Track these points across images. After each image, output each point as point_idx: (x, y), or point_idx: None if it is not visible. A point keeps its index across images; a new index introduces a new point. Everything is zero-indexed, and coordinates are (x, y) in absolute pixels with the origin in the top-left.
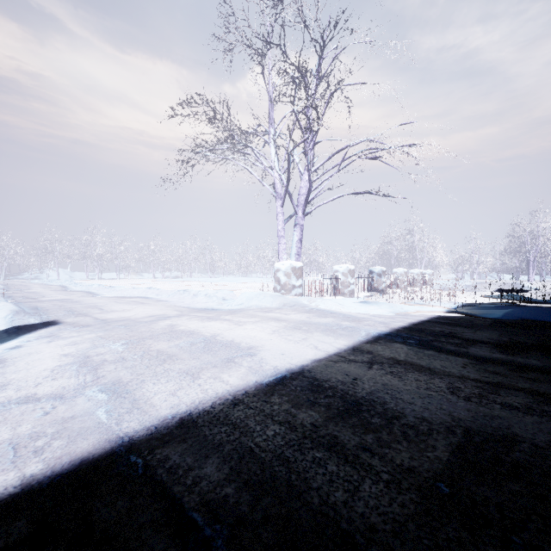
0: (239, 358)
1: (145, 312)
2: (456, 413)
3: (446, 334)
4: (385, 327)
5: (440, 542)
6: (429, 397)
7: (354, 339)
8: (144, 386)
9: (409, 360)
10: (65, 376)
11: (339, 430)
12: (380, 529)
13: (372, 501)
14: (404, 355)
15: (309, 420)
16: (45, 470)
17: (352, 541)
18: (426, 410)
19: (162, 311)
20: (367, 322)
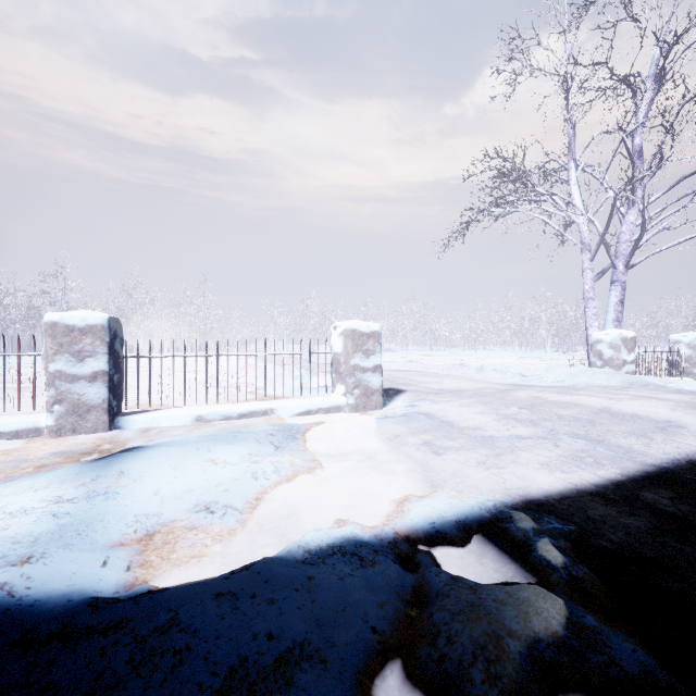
0: (671, 428)
1: (464, 385)
2: None
3: None
4: None
5: None
6: None
7: None
8: (608, 439)
9: None
10: (519, 426)
11: None
12: None
13: None
14: None
15: None
16: (625, 472)
17: None
18: None
19: (481, 384)
20: None
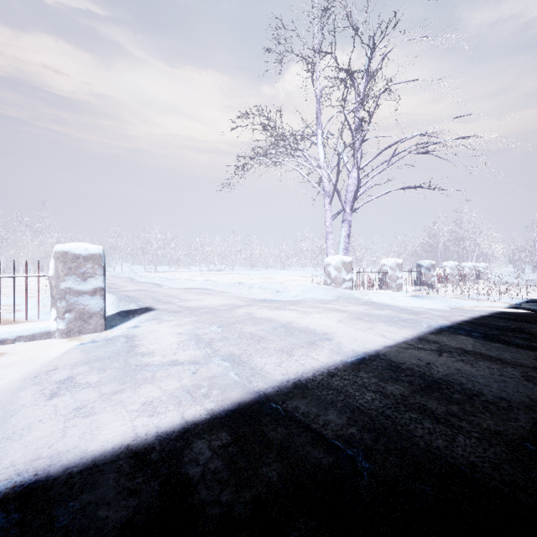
0: (319, 341)
1: (216, 302)
2: (534, 396)
3: (512, 329)
4: (445, 320)
5: (532, 478)
6: (504, 382)
7: (417, 330)
8: (253, 359)
9: (477, 350)
10: (191, 349)
11: (426, 400)
12: (479, 465)
13: (468, 448)
14: (471, 346)
15: (397, 391)
16: (218, 407)
17: (459, 469)
18: (503, 391)
19: (230, 301)
20: (425, 315)
